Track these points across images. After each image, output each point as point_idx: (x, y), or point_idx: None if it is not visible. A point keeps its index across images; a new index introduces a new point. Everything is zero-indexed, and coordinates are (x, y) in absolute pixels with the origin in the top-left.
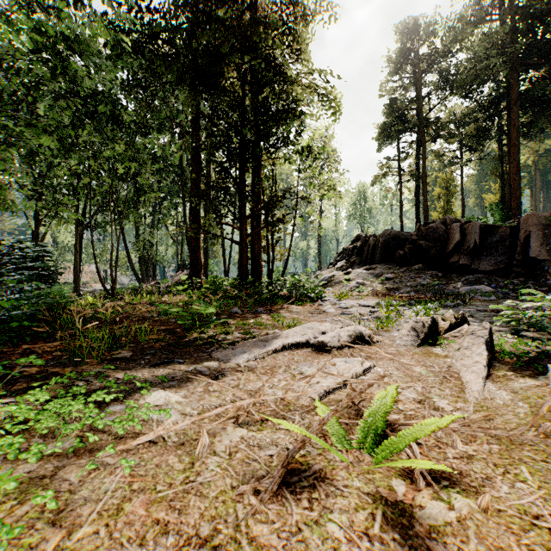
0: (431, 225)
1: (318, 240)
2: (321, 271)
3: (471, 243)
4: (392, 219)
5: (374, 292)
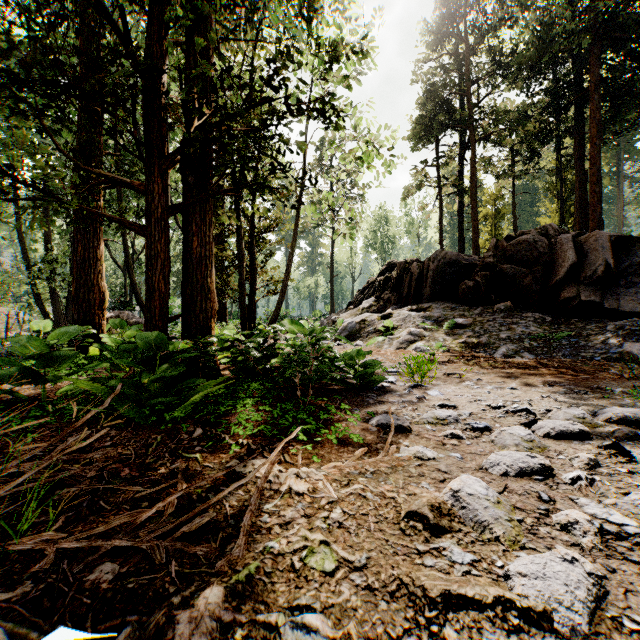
0: (524, 238)
1: (331, 274)
2: (337, 314)
3: (599, 265)
4: (419, 250)
5: (450, 351)
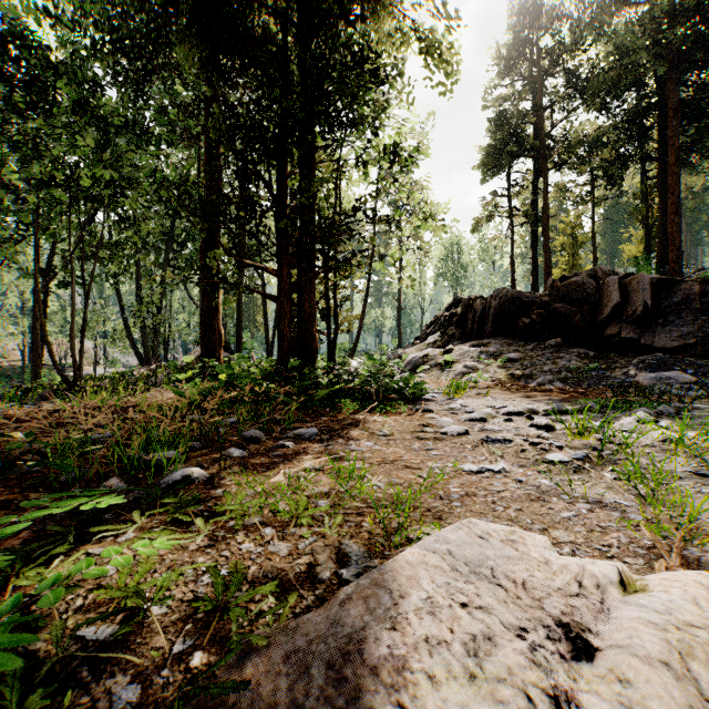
0: (574, 280)
1: (398, 307)
2: (404, 349)
3: (638, 305)
4: (494, 279)
5: (495, 381)
